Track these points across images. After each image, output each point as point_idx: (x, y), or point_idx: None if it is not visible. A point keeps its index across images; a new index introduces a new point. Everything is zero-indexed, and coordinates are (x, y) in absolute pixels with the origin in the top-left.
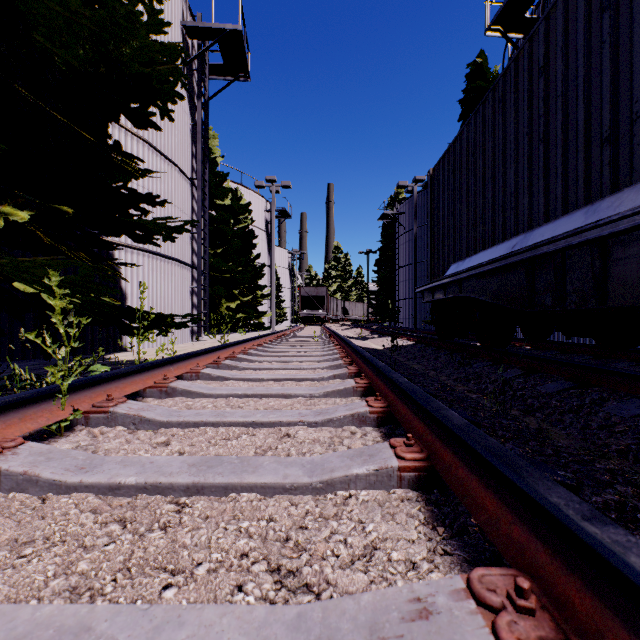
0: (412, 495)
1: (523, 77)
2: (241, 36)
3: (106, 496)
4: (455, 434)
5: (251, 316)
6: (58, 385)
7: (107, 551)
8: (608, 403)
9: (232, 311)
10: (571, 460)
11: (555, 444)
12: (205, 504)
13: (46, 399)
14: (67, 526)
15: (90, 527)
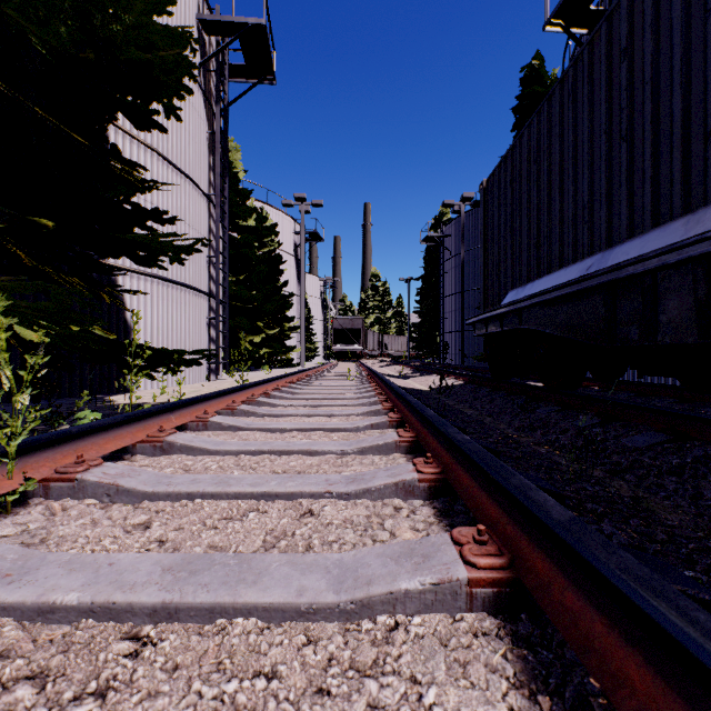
0: (490, 625)
1: (600, 64)
2: (265, 32)
3: (33, 623)
4: (558, 537)
5: (278, 351)
6: (4, 446)
7: None
8: None
9: (256, 346)
10: (693, 549)
11: (664, 522)
12: (176, 641)
13: None
14: None
15: None
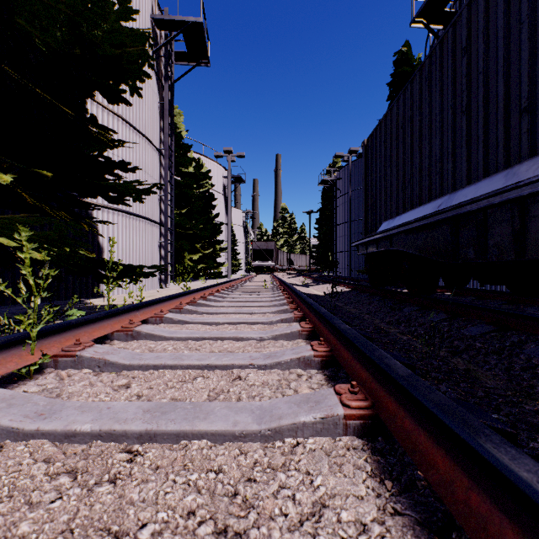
0: (358, 443)
1: (447, 57)
2: (202, 27)
3: (62, 443)
4: (400, 385)
5: (211, 266)
6: (28, 332)
7: (52, 509)
8: (527, 346)
9: (195, 262)
10: (501, 402)
11: (484, 385)
12: (156, 453)
13: (16, 345)
14: (18, 478)
15: (40, 479)
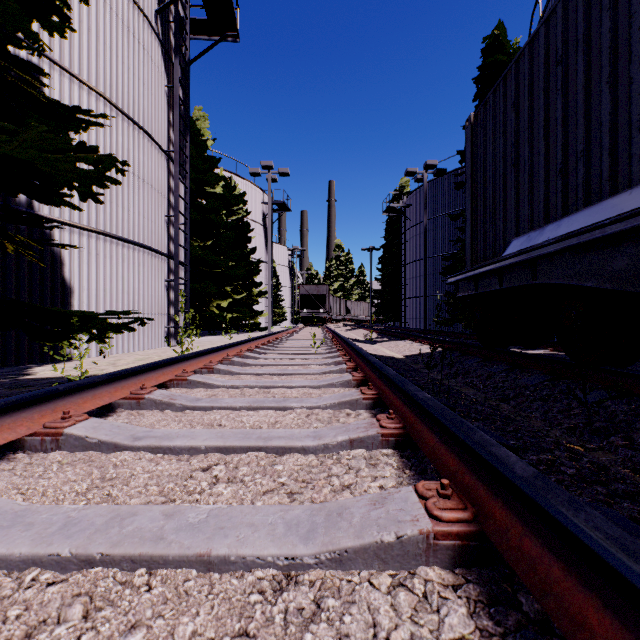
0: None
1: None
2: None
3: None
4: None
5: (245, 316)
6: None
7: None
8: None
9: (225, 310)
10: None
11: None
12: None
13: None
14: None
15: None
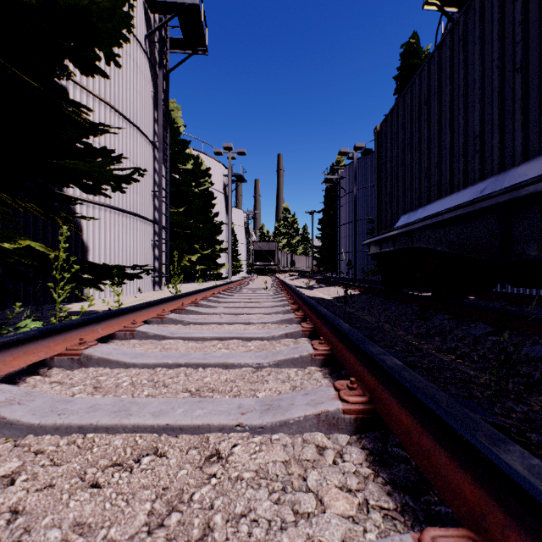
0: None
1: (492, 6)
2: (198, 10)
3: None
4: None
5: (210, 267)
6: None
7: None
8: None
9: (193, 263)
10: None
11: None
12: None
13: None
14: None
15: None
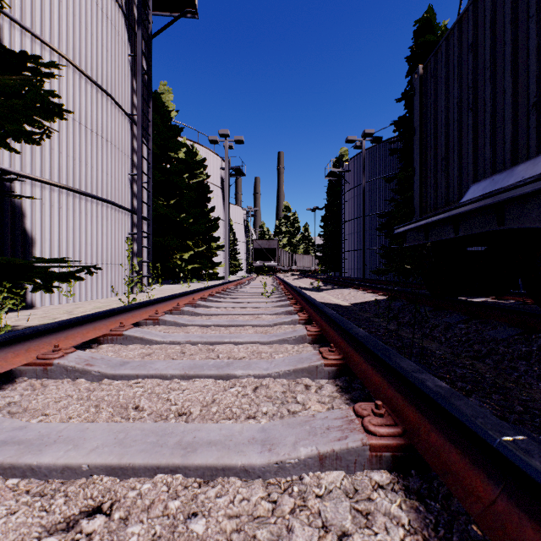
0: None
1: None
2: None
3: None
4: None
5: (205, 266)
6: None
7: None
8: None
9: (187, 262)
10: None
11: None
12: None
13: None
14: None
15: None
